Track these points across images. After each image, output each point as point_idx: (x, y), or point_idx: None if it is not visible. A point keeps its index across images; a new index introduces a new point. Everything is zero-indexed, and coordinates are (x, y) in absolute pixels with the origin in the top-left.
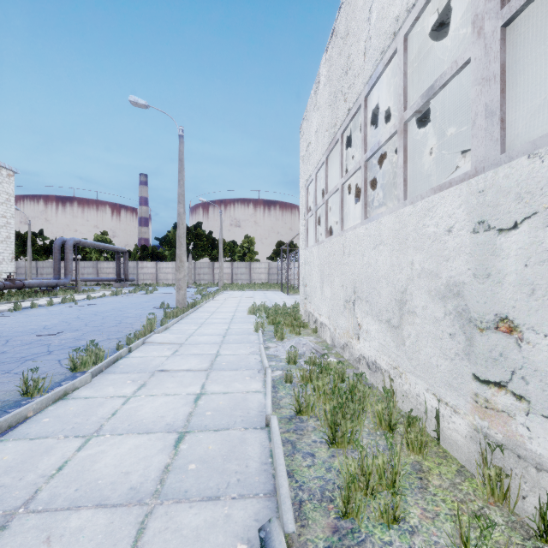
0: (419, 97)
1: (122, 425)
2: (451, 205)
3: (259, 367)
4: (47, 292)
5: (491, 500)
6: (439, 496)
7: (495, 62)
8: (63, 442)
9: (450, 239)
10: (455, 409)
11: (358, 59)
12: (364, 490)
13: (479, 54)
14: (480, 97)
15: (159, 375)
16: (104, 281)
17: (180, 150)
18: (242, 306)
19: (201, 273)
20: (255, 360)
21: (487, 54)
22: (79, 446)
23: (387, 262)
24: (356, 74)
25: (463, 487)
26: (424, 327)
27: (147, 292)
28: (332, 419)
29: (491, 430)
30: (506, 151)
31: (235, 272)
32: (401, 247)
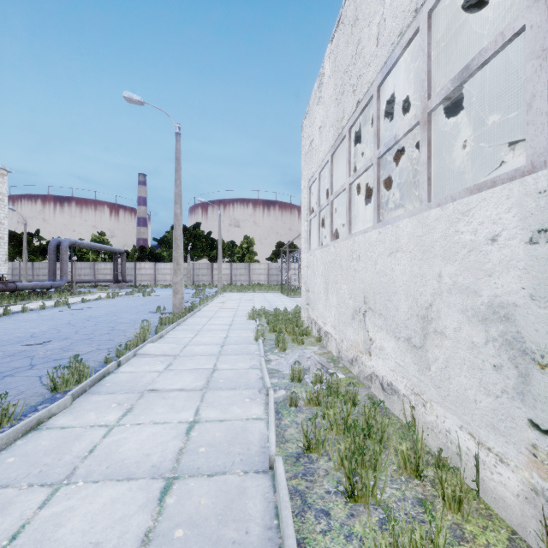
0: (450, 80)
1: (100, 468)
2: (496, 209)
3: (260, 386)
4: (41, 294)
5: None
6: None
7: None
8: (25, 493)
9: (495, 249)
10: (503, 459)
11: (369, 45)
12: None
13: (538, 20)
14: (540, 73)
15: (149, 396)
16: (101, 282)
17: (176, 148)
18: (241, 309)
19: (200, 274)
20: (255, 377)
21: None
22: (43, 500)
23: (406, 272)
24: (367, 62)
25: None
26: (456, 352)
27: (144, 294)
28: (350, 467)
29: None
30: None
31: (234, 273)
32: (424, 255)
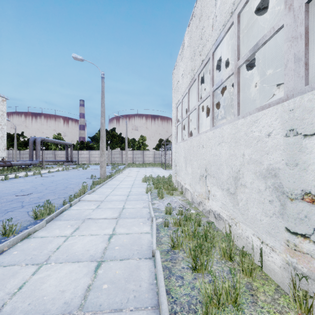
0: (248, 51)
1: (62, 256)
2: (270, 119)
3: (148, 216)
4: (25, 168)
5: (299, 312)
6: (265, 308)
7: (301, 26)
8: (24, 268)
9: (269, 140)
10: (273, 249)
11: (208, 30)
12: (217, 307)
13: (290, 21)
14: (290, 49)
15: (87, 221)
16: (58, 162)
17: (102, 85)
18: (139, 177)
19: (115, 157)
20: (146, 212)
21: (295, 21)
22: (34, 271)
23: (227, 153)
24: (207, 39)
25: (280, 302)
26: (251, 195)
27: (83, 168)
28: (194, 254)
29: (298, 265)
30: (308, 83)
31: (134, 157)
32: (236, 144)
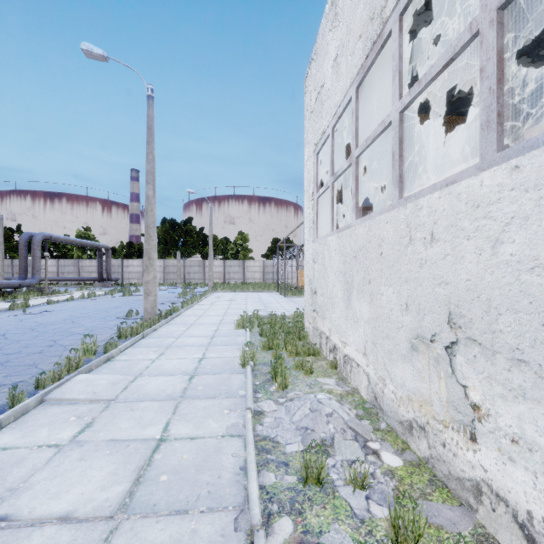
0: None
1: None
2: None
3: (240, 498)
4: (7, 294)
5: None
6: None
7: None
8: None
9: None
10: None
11: None
12: None
13: None
14: None
15: None
16: (84, 280)
17: (148, 114)
18: (231, 313)
19: (191, 272)
20: (233, 463)
21: None
22: None
23: None
24: None
25: None
26: None
27: (125, 294)
28: None
29: None
30: None
31: (227, 271)
32: None
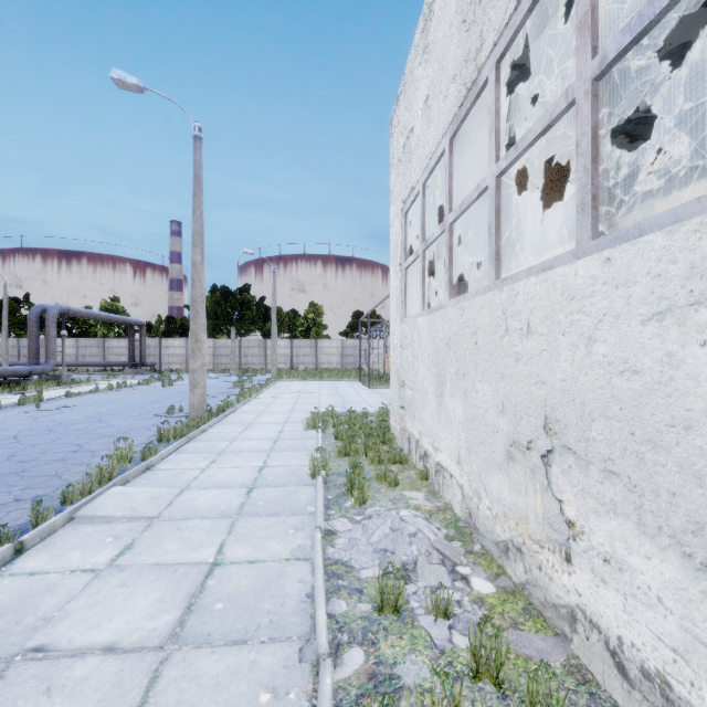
0: None
1: None
2: None
3: (305, 628)
4: (14, 384)
5: None
6: None
7: None
8: None
9: None
10: None
11: None
12: None
13: None
14: None
15: (14, 680)
16: (112, 365)
17: (195, 160)
18: (299, 410)
19: (249, 354)
20: (299, 590)
21: None
22: None
23: None
24: None
25: None
26: None
27: (164, 384)
28: None
29: None
30: None
31: (295, 353)
32: None
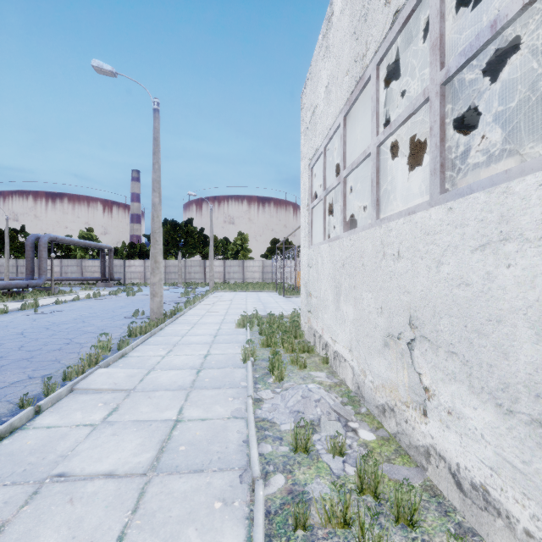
0: None
1: None
2: None
3: (243, 462)
4: (15, 294)
5: None
6: None
7: None
8: None
9: None
10: None
11: None
12: None
13: None
14: None
15: (47, 494)
16: (88, 280)
17: (154, 127)
18: (231, 313)
19: (192, 272)
20: (237, 438)
21: None
22: None
23: (539, 282)
24: None
25: None
26: None
27: (129, 294)
28: None
29: None
30: None
31: (227, 271)
32: None
